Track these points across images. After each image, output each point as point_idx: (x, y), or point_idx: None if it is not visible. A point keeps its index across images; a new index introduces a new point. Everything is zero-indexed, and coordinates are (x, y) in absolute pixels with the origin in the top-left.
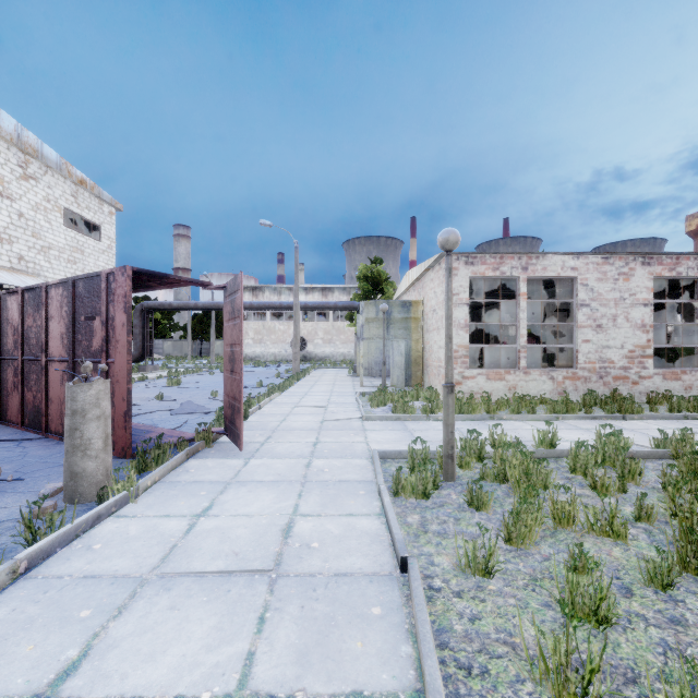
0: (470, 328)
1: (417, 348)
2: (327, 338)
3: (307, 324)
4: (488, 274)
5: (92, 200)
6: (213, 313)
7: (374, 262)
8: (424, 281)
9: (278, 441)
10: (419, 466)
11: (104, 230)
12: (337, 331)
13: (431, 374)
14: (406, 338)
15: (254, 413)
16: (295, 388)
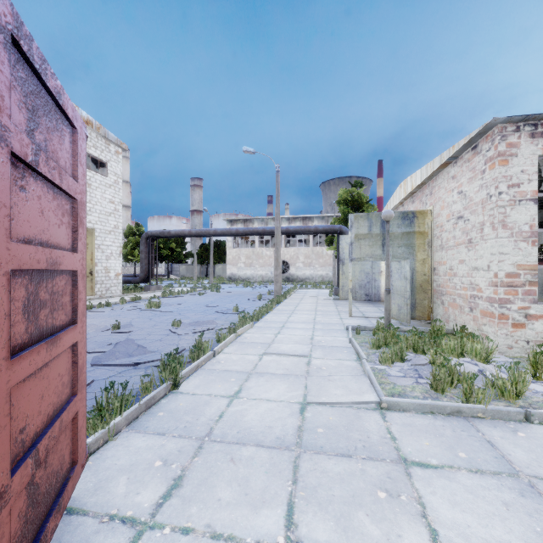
0: None
1: (423, 270)
2: (307, 262)
3: (289, 250)
4: None
5: (99, 139)
6: (211, 241)
7: (354, 186)
8: (435, 185)
9: (185, 518)
10: None
11: (110, 167)
12: (316, 255)
13: (451, 305)
14: (408, 258)
15: (201, 368)
16: (272, 315)
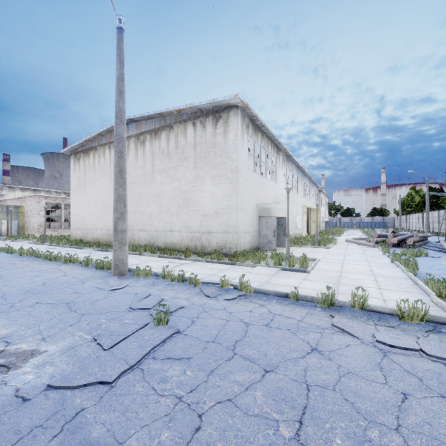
0: None
1: (22, 223)
2: None
3: None
4: (52, 202)
5: None
6: None
7: None
8: (26, 199)
9: None
10: (41, 239)
11: None
12: None
13: (30, 231)
14: (17, 219)
15: None
16: None
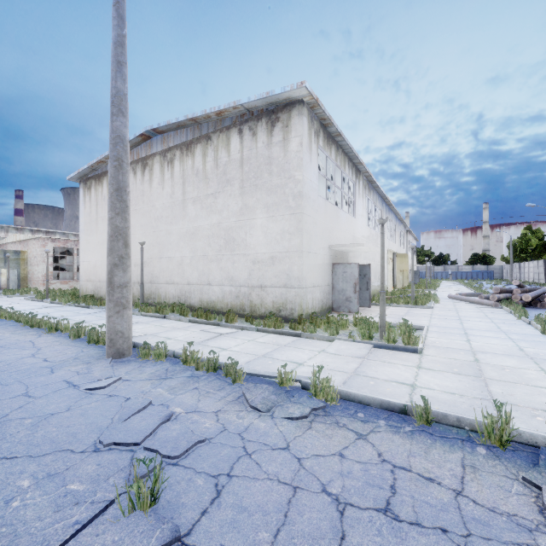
0: (54, 262)
1: (24, 273)
2: None
3: None
4: (61, 246)
5: None
6: None
7: None
8: (29, 243)
9: None
10: (41, 294)
11: None
12: None
13: (33, 284)
14: (17, 268)
15: None
16: None
